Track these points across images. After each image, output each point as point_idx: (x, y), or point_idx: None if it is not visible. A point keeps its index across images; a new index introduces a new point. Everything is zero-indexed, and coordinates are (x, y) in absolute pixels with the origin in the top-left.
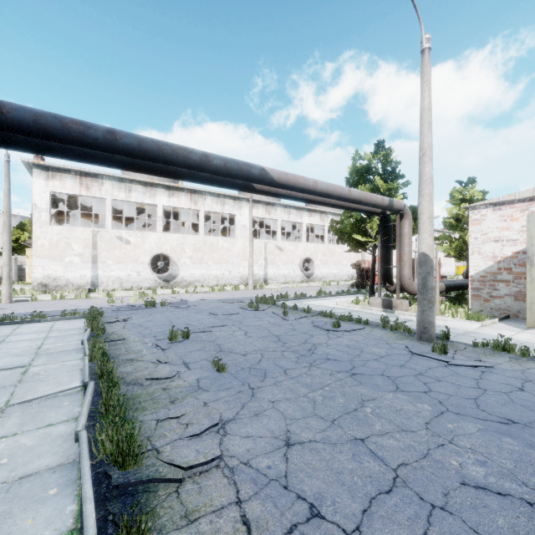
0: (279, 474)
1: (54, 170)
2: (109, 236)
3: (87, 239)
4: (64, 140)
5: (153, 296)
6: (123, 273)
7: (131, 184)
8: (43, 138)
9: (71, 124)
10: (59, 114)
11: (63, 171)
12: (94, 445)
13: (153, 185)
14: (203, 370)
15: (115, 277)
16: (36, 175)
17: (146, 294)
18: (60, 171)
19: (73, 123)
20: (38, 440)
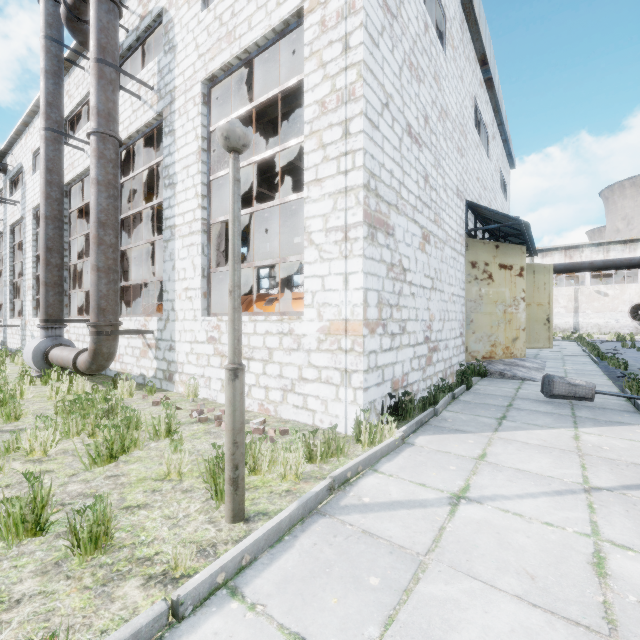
0: (633, 356)
1: (546, 250)
2: (588, 291)
3: (569, 295)
4: (573, 270)
5: (626, 337)
6: (600, 321)
7: (609, 245)
8: (566, 271)
9: (575, 265)
10: (571, 263)
11: (552, 250)
12: (587, 348)
13: (632, 240)
14: (631, 351)
15: (593, 323)
16: (535, 257)
17: (621, 336)
18: (550, 250)
19: (576, 264)
20: (573, 350)
